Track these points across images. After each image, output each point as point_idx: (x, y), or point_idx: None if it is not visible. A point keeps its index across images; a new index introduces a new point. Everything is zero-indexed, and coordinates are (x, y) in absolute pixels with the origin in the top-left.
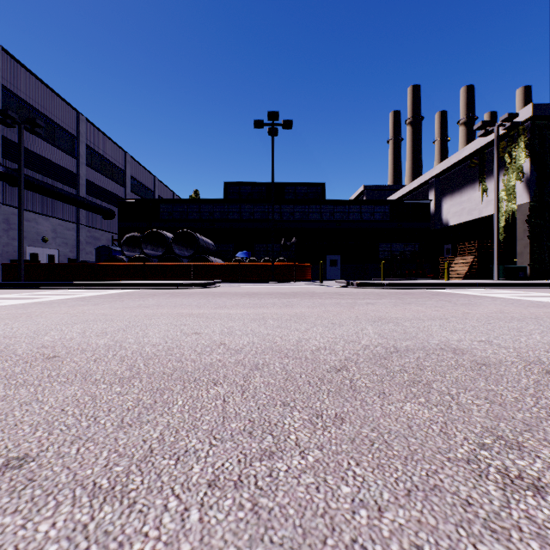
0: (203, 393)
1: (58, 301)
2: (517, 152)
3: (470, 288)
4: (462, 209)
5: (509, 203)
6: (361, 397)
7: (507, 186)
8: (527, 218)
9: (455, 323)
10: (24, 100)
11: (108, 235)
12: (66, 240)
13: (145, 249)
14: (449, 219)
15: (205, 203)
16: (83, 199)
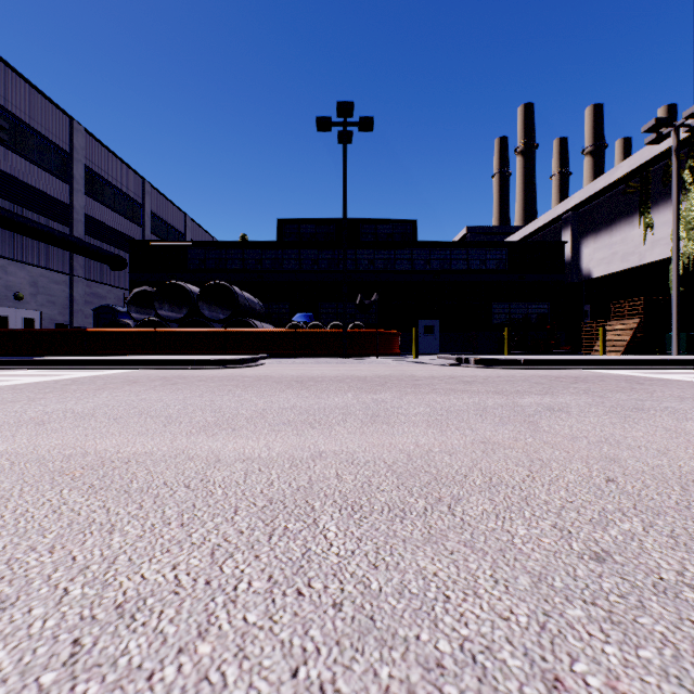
0: None
1: None
2: None
3: (659, 368)
4: (613, 253)
5: (689, 242)
6: None
7: (686, 217)
8: None
9: None
10: None
11: (118, 293)
12: (53, 297)
13: (160, 310)
14: (593, 269)
15: (251, 246)
16: (77, 240)
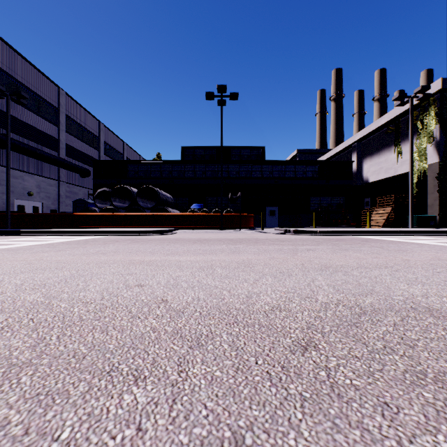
0: (111, 404)
1: (26, 247)
2: (428, 120)
3: (391, 235)
4: (380, 168)
5: (420, 163)
6: (356, 416)
7: (419, 148)
8: (437, 175)
9: (403, 272)
10: (12, 76)
11: (85, 191)
12: (49, 194)
13: (114, 202)
14: (369, 177)
15: (165, 163)
16: (63, 160)
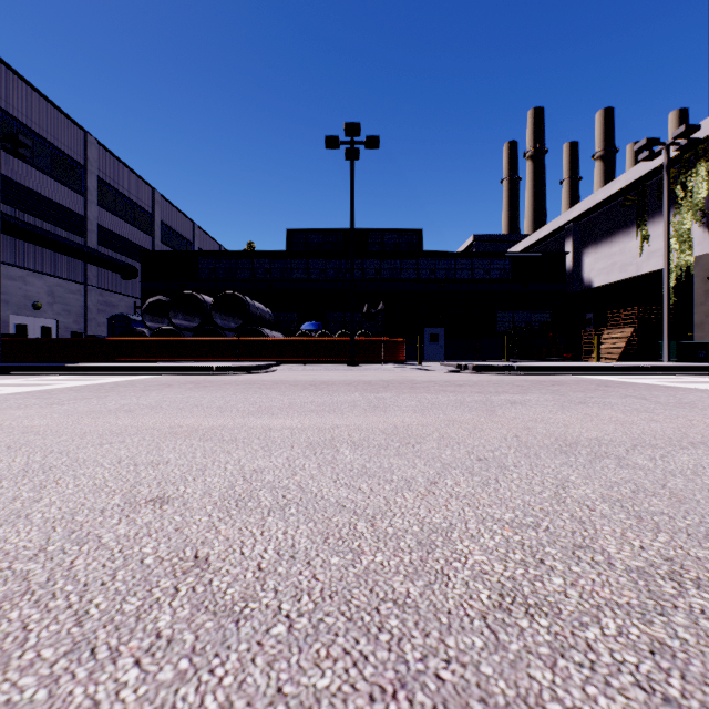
0: None
1: None
2: (695, 182)
3: (640, 373)
4: (612, 264)
5: (681, 254)
6: None
7: (679, 230)
8: None
9: None
10: (6, 111)
11: (129, 301)
12: (68, 306)
13: (175, 319)
14: (593, 278)
15: (260, 256)
16: (92, 251)
